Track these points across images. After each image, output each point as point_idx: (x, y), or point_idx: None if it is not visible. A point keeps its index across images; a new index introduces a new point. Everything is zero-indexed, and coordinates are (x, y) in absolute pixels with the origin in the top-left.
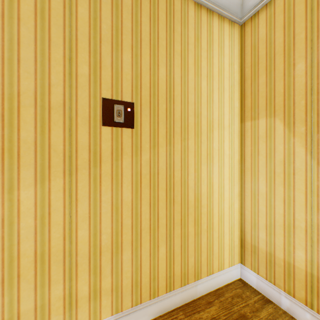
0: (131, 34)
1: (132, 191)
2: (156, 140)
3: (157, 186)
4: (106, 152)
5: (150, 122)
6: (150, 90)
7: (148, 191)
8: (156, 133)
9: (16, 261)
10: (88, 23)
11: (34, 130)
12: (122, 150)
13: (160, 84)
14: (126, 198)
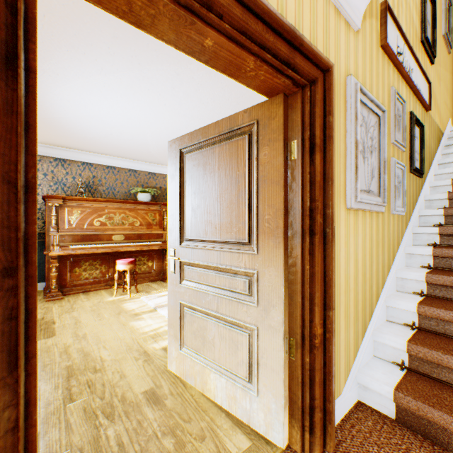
0: None
1: None
2: None
3: None
4: None
5: None
6: None
7: None
8: None
9: (449, 95)
10: (452, 29)
11: (450, 59)
12: None
13: None
14: None
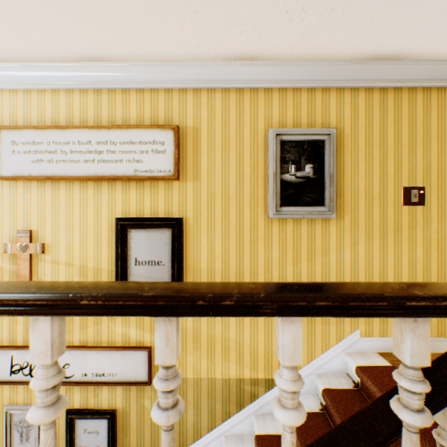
0: (421, 136)
1: (422, 252)
2: (442, 213)
3: (443, 249)
4: (404, 223)
5: (437, 199)
6: (437, 175)
7: (435, 253)
8: (442, 208)
9: None
10: (392, 139)
11: (364, 211)
12: (415, 222)
13: (446, 168)
14: (418, 256)
